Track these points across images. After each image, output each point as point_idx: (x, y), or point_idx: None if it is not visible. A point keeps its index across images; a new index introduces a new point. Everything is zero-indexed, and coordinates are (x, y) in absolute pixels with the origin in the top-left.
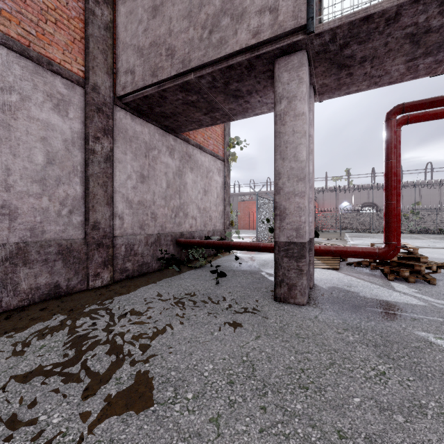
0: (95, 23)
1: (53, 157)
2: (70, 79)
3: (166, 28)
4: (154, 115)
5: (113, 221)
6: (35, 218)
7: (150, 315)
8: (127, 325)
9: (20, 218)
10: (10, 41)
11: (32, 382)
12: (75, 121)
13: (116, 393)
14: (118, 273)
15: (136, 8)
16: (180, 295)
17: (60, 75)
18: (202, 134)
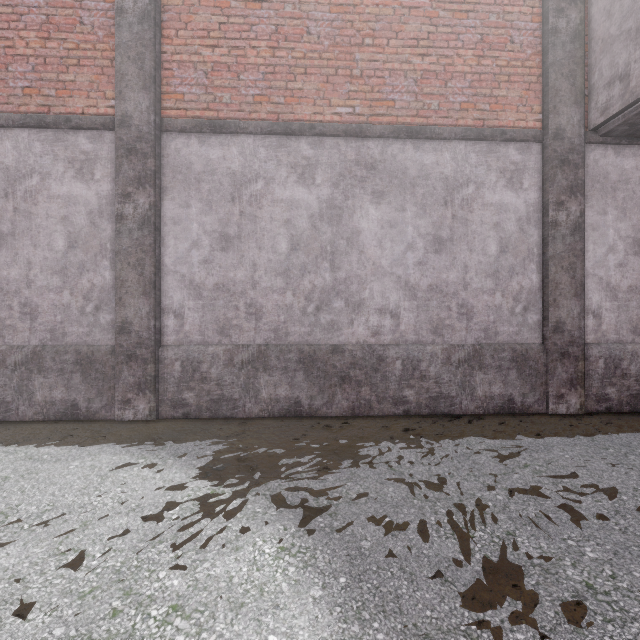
0: (557, 44)
1: (505, 244)
2: (524, 139)
3: None
4: None
5: (583, 321)
6: (488, 317)
7: None
8: None
9: (475, 318)
10: (467, 132)
11: (535, 498)
12: (530, 190)
13: None
14: (591, 401)
15: None
16: None
17: (512, 141)
18: None
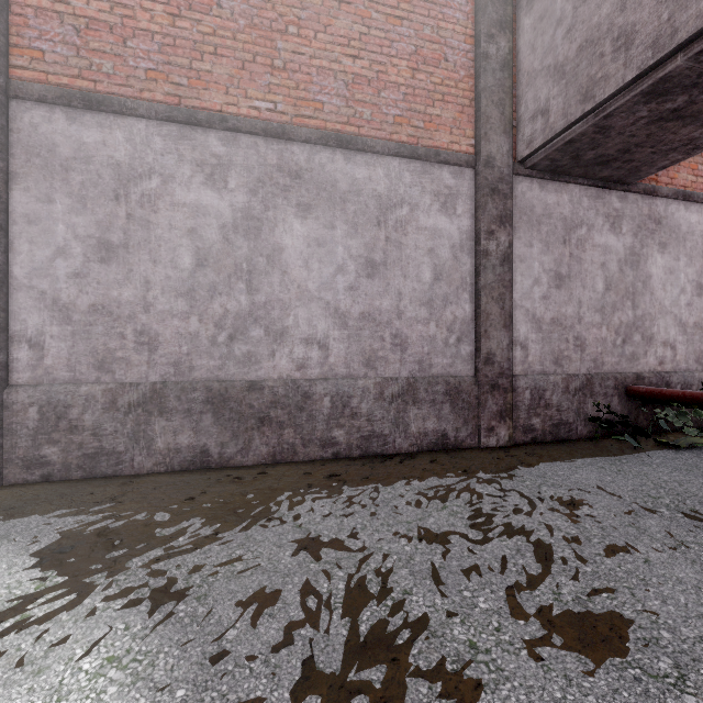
0: (488, 70)
1: (439, 272)
2: (458, 163)
3: (614, 2)
4: (581, 167)
5: (512, 352)
6: (422, 348)
7: (589, 513)
8: (551, 516)
9: (409, 349)
10: (401, 149)
11: (444, 545)
12: (464, 216)
13: (557, 613)
14: (519, 432)
15: (551, 5)
16: (647, 493)
17: (447, 164)
18: (689, 166)
